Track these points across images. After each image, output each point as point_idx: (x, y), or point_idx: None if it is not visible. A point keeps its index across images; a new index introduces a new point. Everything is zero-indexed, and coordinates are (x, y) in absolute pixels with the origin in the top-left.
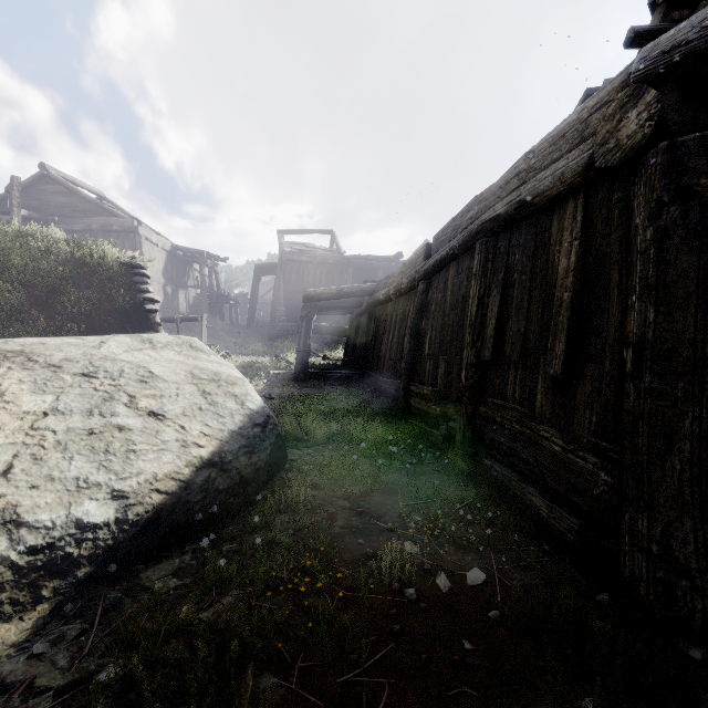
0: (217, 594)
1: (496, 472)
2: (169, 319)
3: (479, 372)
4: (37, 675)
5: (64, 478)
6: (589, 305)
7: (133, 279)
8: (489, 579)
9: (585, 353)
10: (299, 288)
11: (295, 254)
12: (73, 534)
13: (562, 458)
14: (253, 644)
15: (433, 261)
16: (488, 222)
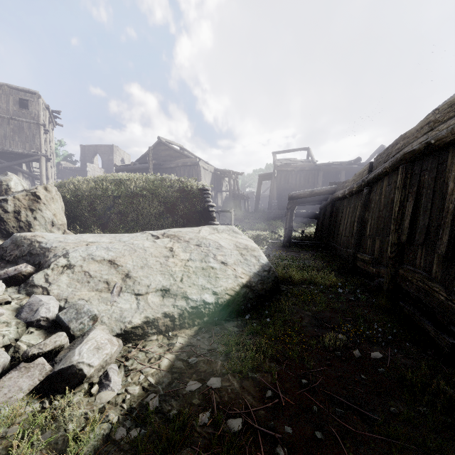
0: (252, 336)
1: (406, 310)
2: (215, 211)
3: (399, 248)
4: (200, 345)
5: (198, 284)
6: None
7: (203, 196)
8: (384, 358)
9: None
10: (286, 187)
11: (283, 167)
12: (203, 305)
13: (445, 304)
14: (268, 352)
15: (373, 175)
16: (407, 154)
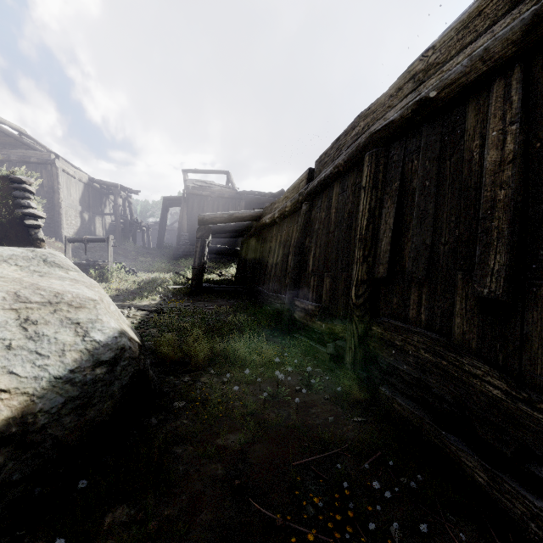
0: None
1: (399, 407)
2: (78, 239)
3: (371, 289)
4: None
5: None
6: (538, 204)
7: (12, 193)
8: None
9: (537, 267)
10: None
11: (197, 189)
12: None
13: (507, 407)
14: None
15: (316, 182)
16: (378, 132)
